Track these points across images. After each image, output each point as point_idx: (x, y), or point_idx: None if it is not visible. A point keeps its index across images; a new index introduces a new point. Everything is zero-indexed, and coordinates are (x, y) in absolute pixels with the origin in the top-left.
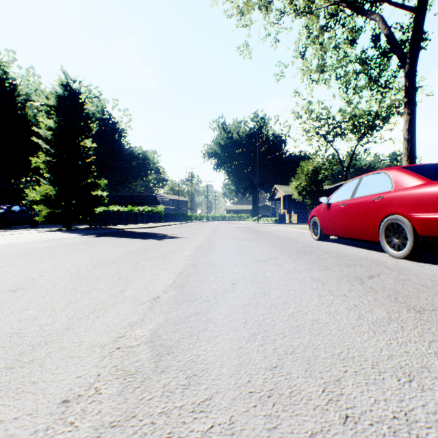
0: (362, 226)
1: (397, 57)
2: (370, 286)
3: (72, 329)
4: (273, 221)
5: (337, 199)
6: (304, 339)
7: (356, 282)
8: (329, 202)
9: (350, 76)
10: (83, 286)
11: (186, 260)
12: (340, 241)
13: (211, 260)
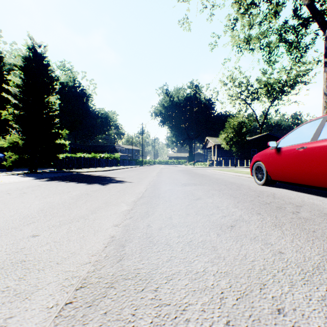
0: None
1: (318, 23)
2: None
3: None
4: (206, 165)
5: (290, 143)
6: None
7: None
8: (278, 146)
9: (273, 44)
10: None
11: (115, 226)
12: (286, 187)
13: (153, 226)
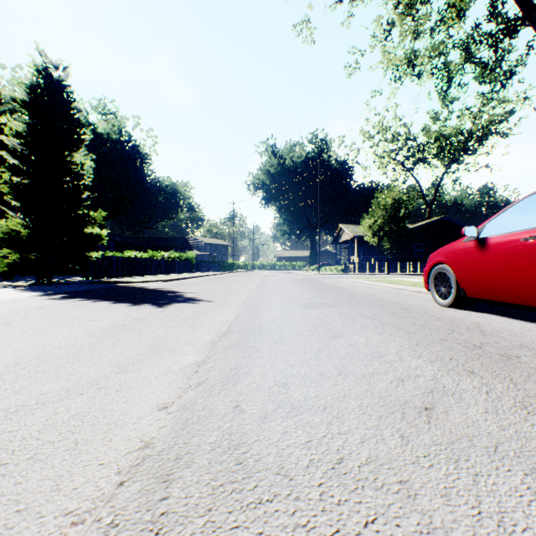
0: None
1: (533, 26)
2: None
3: None
4: (339, 271)
5: (507, 228)
6: None
7: None
8: (481, 235)
9: (455, 65)
10: None
11: (159, 410)
12: (494, 310)
13: (246, 409)
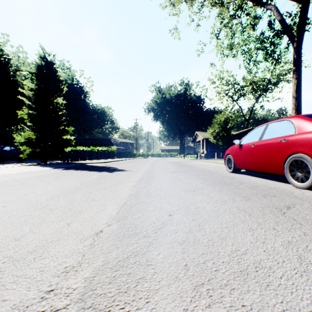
0: (269, 162)
1: (287, 36)
2: (292, 217)
3: (0, 279)
4: (195, 157)
5: (248, 141)
6: (255, 295)
7: (277, 213)
8: (241, 143)
9: (252, 51)
10: (35, 218)
11: (130, 190)
12: (249, 173)
13: (150, 190)
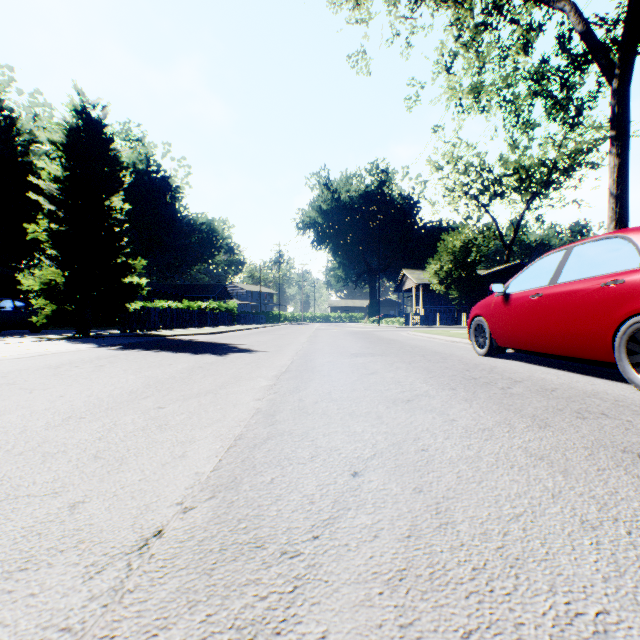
0: (576, 334)
1: (599, 66)
2: None
3: None
4: (401, 323)
5: (523, 286)
6: None
7: (635, 466)
8: (507, 291)
9: (523, 100)
10: None
11: (257, 400)
12: (523, 358)
13: (306, 400)
